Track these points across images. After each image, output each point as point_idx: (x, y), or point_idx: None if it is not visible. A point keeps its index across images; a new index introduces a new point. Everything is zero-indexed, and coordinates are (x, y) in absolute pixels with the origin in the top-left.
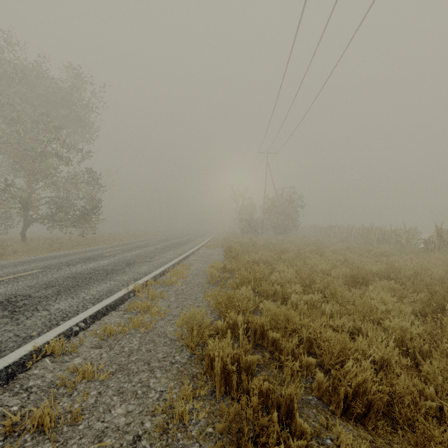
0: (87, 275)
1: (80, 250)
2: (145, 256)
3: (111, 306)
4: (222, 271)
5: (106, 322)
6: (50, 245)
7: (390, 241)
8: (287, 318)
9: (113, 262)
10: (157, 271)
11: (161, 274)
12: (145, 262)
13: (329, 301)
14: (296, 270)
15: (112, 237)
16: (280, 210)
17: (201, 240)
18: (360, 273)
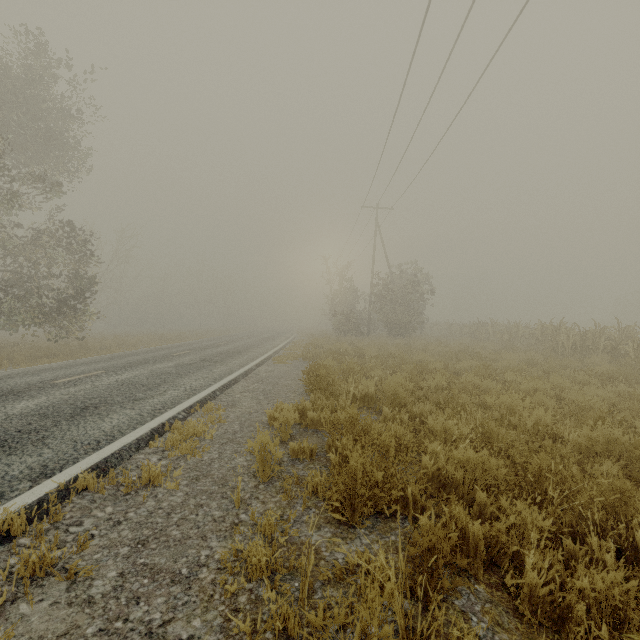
0: None
1: (26, 370)
2: (142, 384)
3: None
4: (297, 424)
5: None
6: None
7: (599, 349)
8: None
9: (49, 403)
10: (135, 434)
11: (142, 440)
12: (127, 403)
13: None
14: (479, 431)
15: (118, 342)
16: (397, 297)
17: (269, 346)
18: None
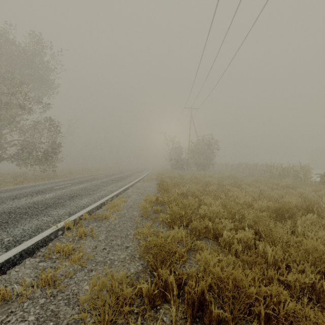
0: (25, 210)
1: (37, 184)
2: (90, 189)
3: (29, 250)
4: (155, 203)
5: (10, 277)
6: (15, 179)
7: (290, 176)
8: (235, 283)
9: (58, 195)
10: (95, 204)
11: (98, 206)
12: (87, 195)
13: (266, 241)
14: (222, 203)
15: (70, 172)
16: (201, 151)
17: (140, 174)
18: (284, 207)
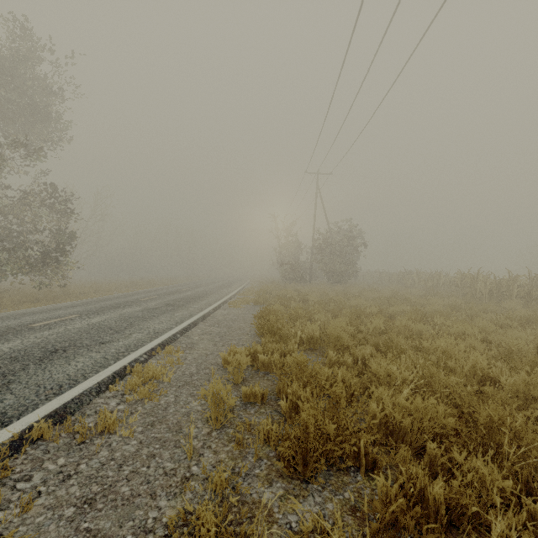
0: None
1: (10, 314)
2: (110, 328)
3: None
4: (249, 366)
5: None
6: None
7: (512, 295)
8: None
9: (22, 346)
10: (97, 378)
11: (103, 384)
12: (94, 346)
13: None
14: (421, 376)
15: (96, 288)
16: (335, 250)
17: (225, 292)
18: None
